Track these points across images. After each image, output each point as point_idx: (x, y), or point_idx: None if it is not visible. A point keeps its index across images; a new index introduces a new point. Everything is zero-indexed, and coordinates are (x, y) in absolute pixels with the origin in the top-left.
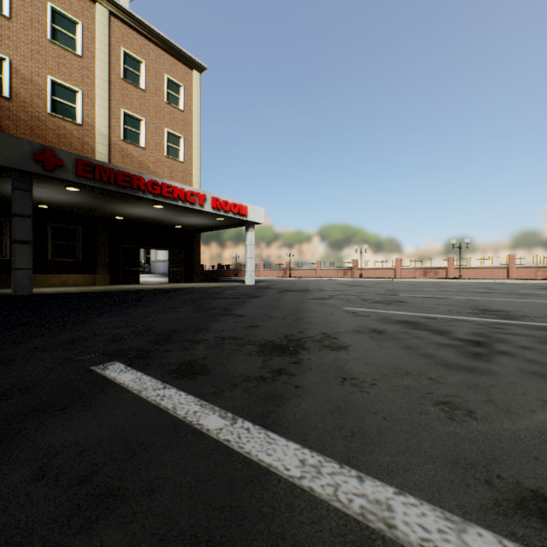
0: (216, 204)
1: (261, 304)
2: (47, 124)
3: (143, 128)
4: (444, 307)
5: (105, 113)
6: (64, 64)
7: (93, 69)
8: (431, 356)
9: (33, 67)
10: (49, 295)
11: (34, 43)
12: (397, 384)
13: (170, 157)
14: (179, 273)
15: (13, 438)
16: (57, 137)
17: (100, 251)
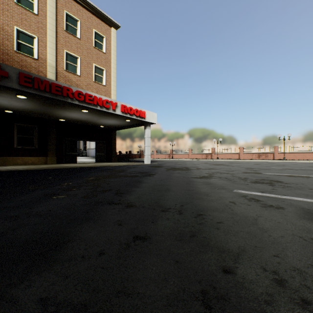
0: (124, 109)
1: (153, 184)
2: (13, 58)
3: (79, 63)
4: None
5: (53, 52)
6: (25, 19)
7: (45, 23)
8: None
9: (4, 20)
10: None
11: (4, 4)
12: None
13: (96, 82)
14: (103, 156)
15: None
16: (21, 66)
17: (50, 142)
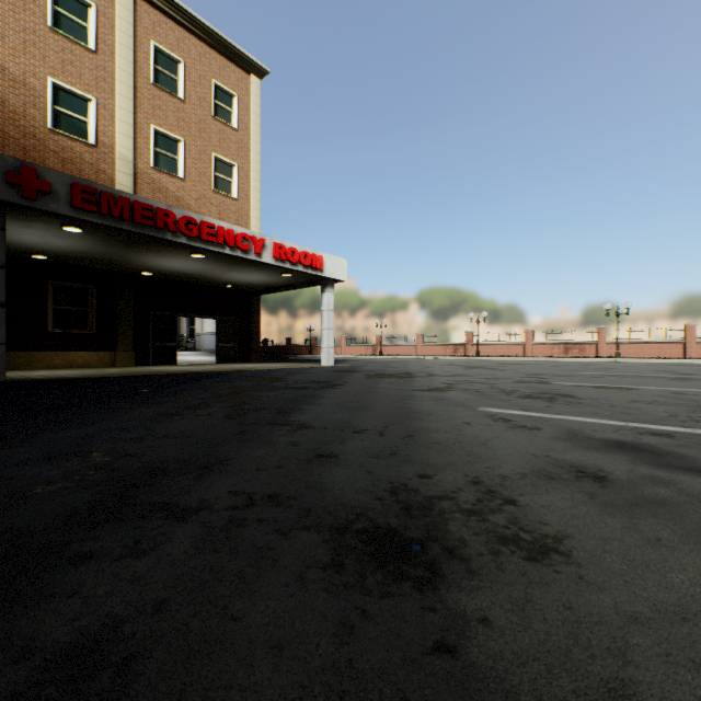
0: (279, 253)
1: (340, 400)
2: (47, 144)
3: (181, 152)
4: (653, 407)
5: (129, 130)
6: (71, 62)
7: (112, 70)
8: None
9: (27, 65)
10: (30, 382)
11: (28, 31)
12: None
13: (219, 192)
14: (232, 349)
15: None
16: (61, 162)
17: (121, 320)
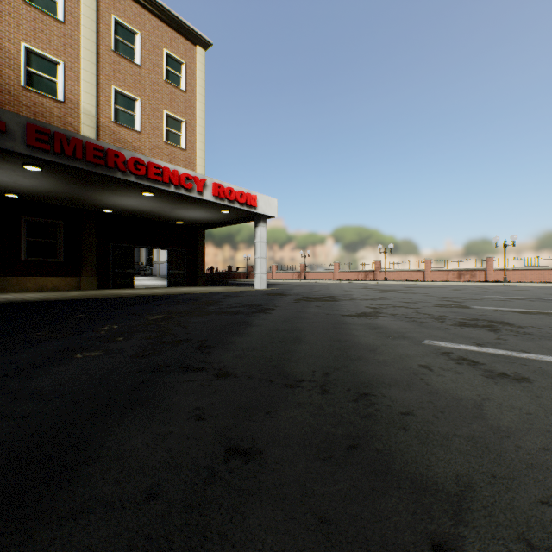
0: (218, 192)
1: (270, 329)
2: (20, 99)
3: (138, 109)
4: None
5: (92, 89)
6: (42, 30)
7: (78, 38)
8: None
9: (3, 31)
10: None
11: (4, 2)
12: None
13: (170, 144)
14: (181, 275)
15: None
16: (33, 115)
17: (86, 250)
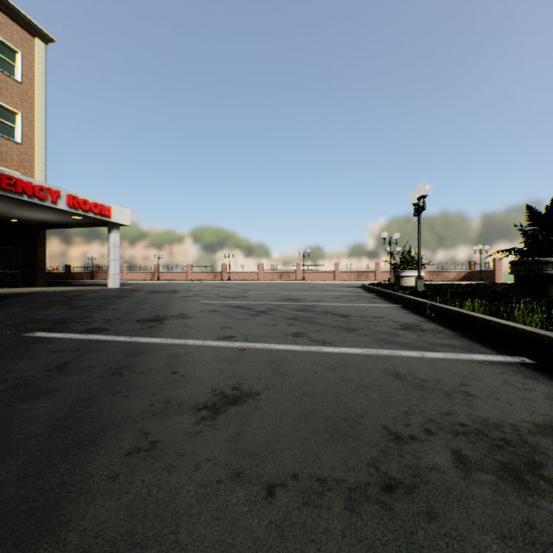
0: (73, 202)
1: (132, 302)
2: None
3: None
4: (269, 298)
5: None
6: None
7: None
8: (233, 317)
9: None
10: None
11: None
12: (209, 325)
13: (1, 135)
14: (15, 275)
15: (21, 350)
16: None
17: None
